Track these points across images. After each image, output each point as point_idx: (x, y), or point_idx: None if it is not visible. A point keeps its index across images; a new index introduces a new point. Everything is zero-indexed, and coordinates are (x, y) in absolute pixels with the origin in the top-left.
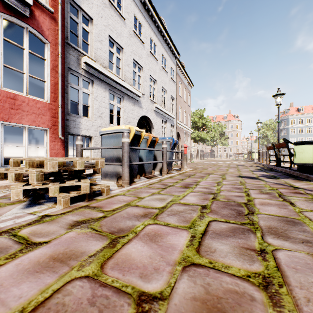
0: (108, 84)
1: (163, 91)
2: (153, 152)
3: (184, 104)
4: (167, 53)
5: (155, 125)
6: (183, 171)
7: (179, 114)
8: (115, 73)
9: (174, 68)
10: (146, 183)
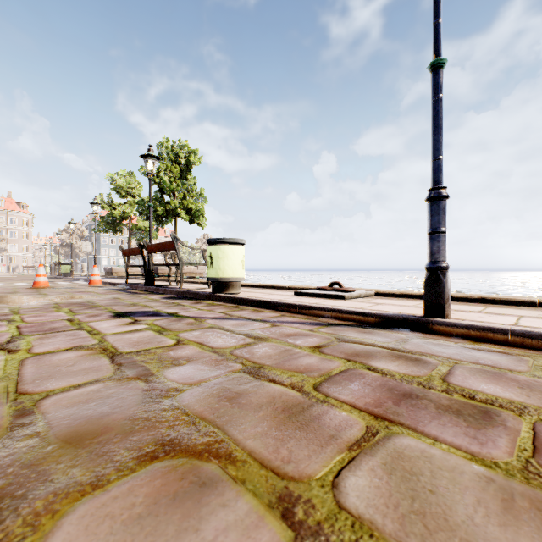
0: None
1: None
2: None
3: None
4: None
5: None
6: None
7: None
8: None
9: None
10: None
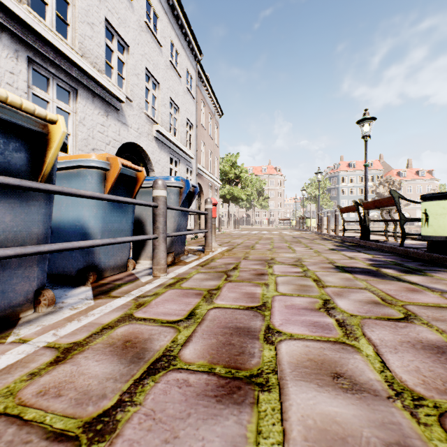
0: (27, 44)
1: (172, 106)
2: (131, 212)
3: (209, 140)
4: (179, 42)
5: (156, 166)
6: (210, 256)
7: (202, 155)
8: (49, 25)
9: (193, 74)
10: (51, 344)
